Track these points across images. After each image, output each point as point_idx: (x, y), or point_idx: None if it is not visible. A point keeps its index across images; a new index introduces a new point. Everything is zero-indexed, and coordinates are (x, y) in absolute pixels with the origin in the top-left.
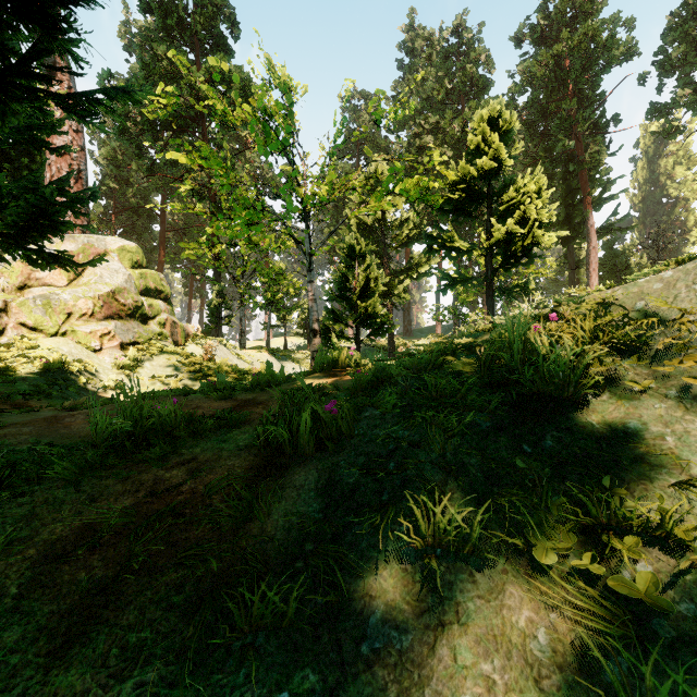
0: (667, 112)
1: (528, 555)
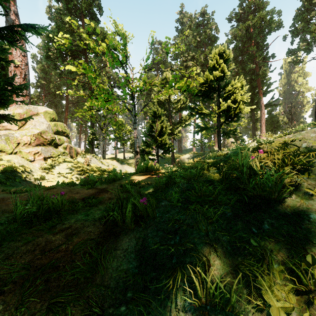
0: (295, 53)
1: (265, 310)
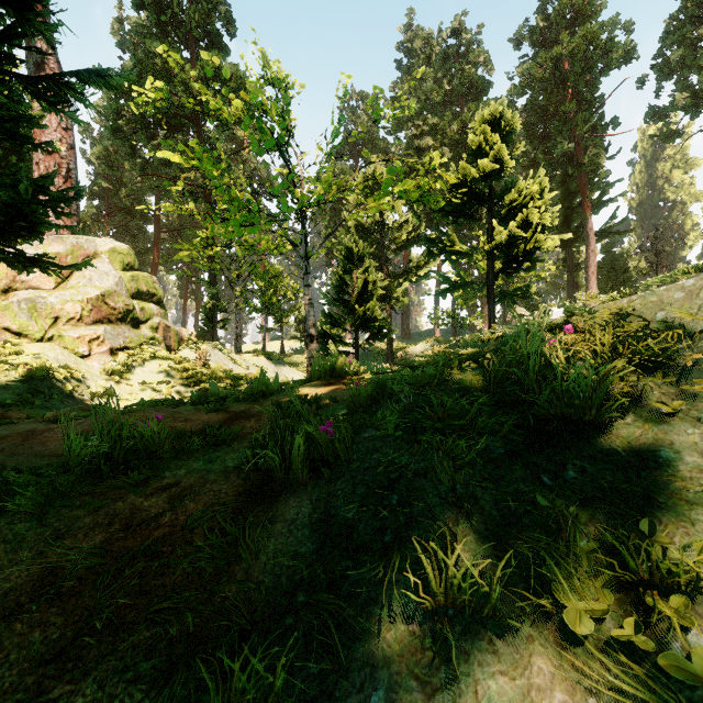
0: (665, 116)
1: (557, 618)
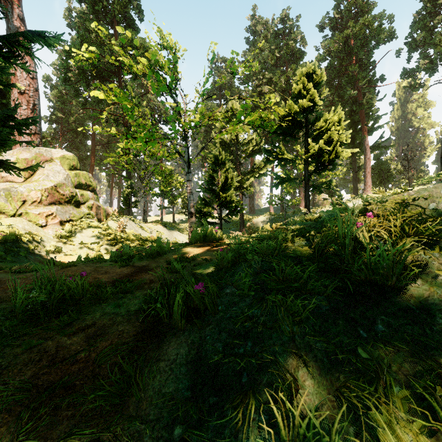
0: (413, 74)
1: None
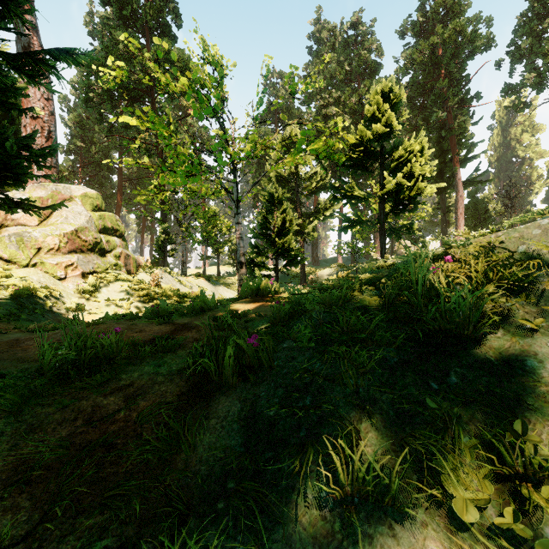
0: (517, 91)
1: (446, 505)
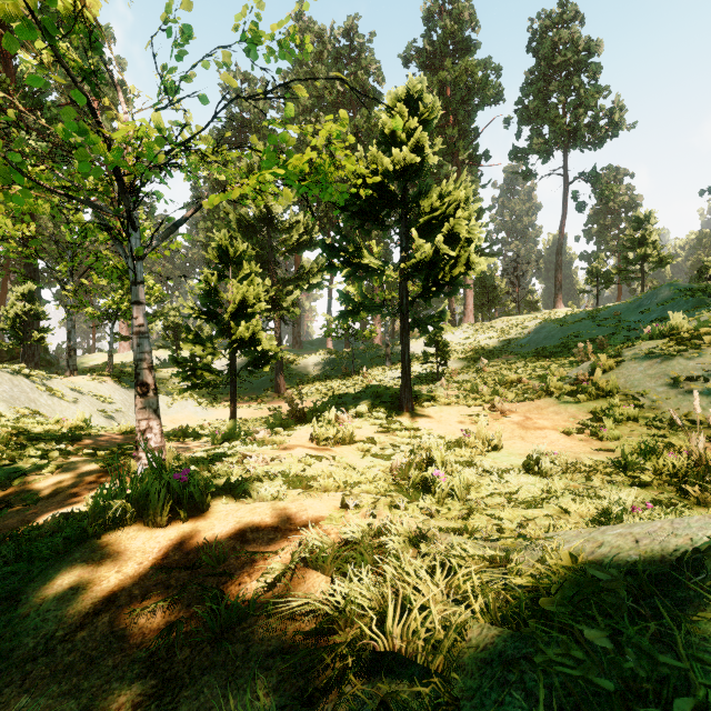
0: (524, 156)
1: None
